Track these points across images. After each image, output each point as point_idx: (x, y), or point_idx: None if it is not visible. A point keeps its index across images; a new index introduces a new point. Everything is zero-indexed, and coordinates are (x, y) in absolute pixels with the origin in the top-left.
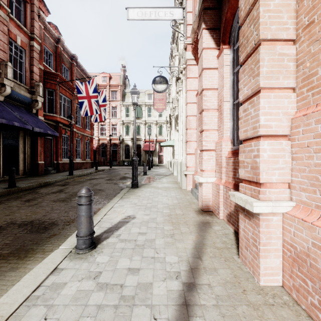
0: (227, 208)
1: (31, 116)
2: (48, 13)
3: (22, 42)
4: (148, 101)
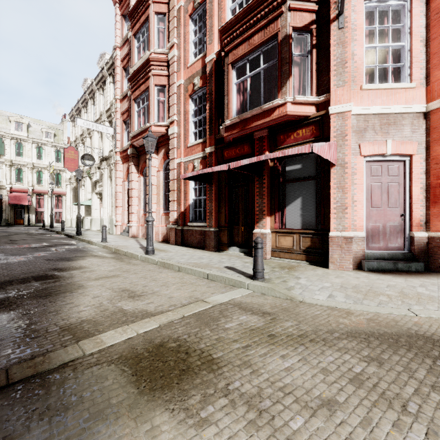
0: (143, 233)
1: None
2: None
3: None
4: (15, 132)
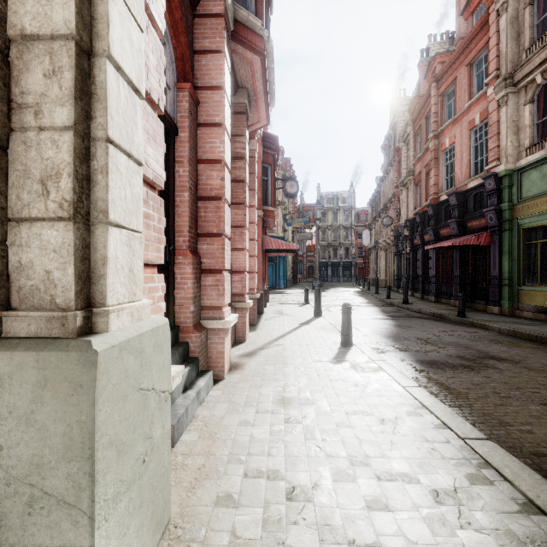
0: None
1: None
2: None
3: None
4: None
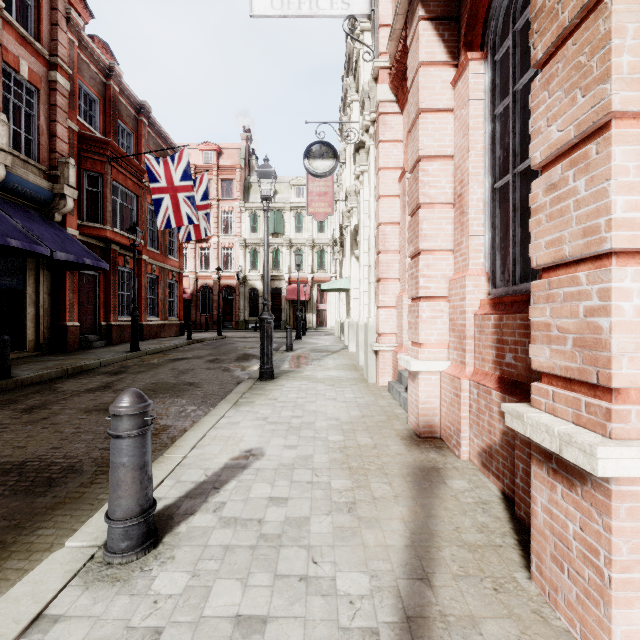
0: (482, 435)
1: (50, 228)
2: (89, 16)
3: (32, 73)
4: (296, 200)
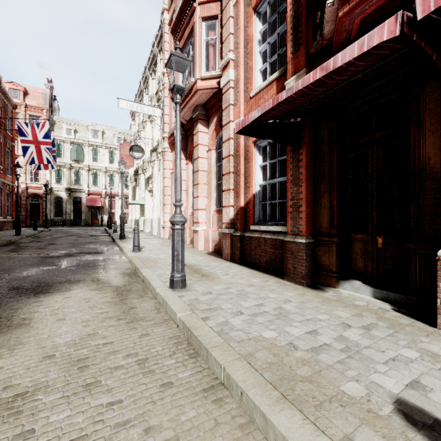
0: (190, 238)
1: None
2: None
3: None
4: (92, 140)
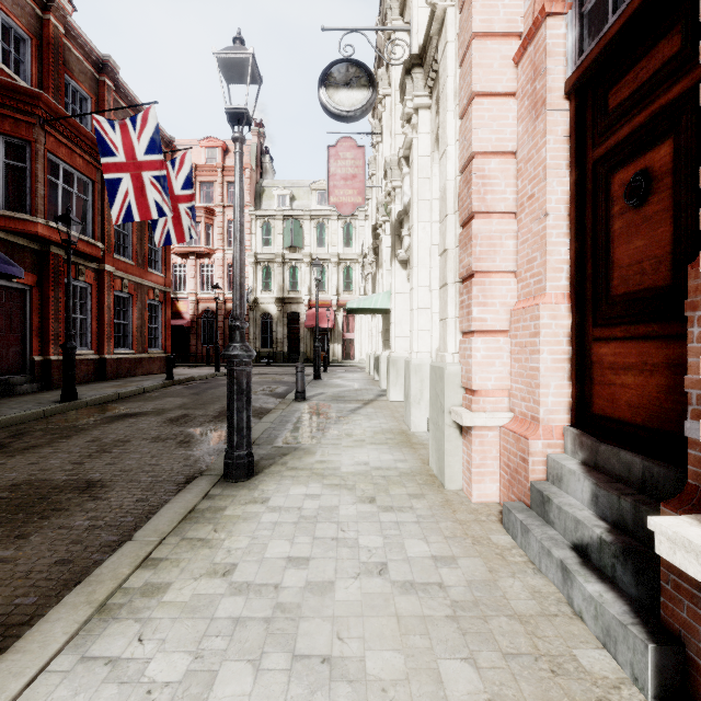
0: None
1: None
2: None
3: None
4: (317, 208)
